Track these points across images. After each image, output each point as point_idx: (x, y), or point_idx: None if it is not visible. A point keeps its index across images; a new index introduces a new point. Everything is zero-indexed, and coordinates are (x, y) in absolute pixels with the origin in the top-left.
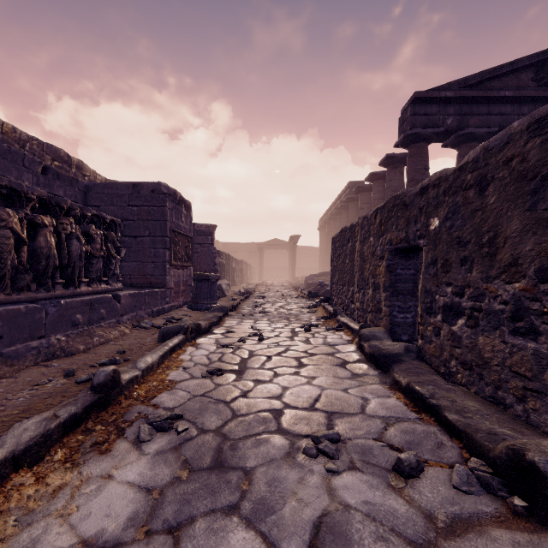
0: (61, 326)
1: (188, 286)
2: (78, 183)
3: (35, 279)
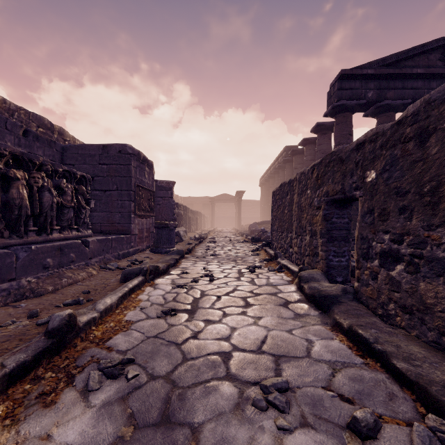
0: (31, 269)
1: (151, 232)
2: (56, 145)
3: (9, 227)
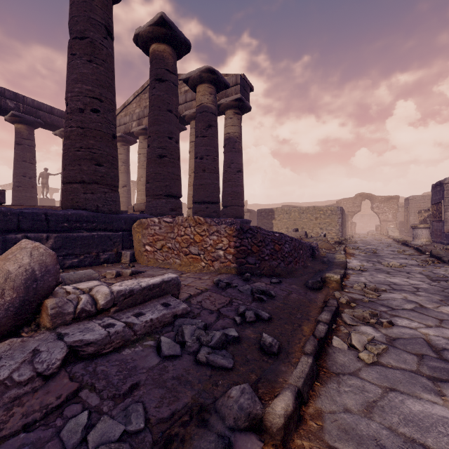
0: None
1: (443, 233)
2: None
3: None
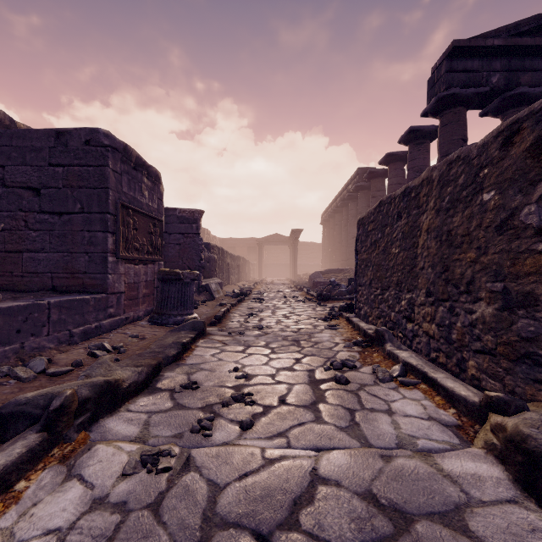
0: None
1: (156, 288)
2: None
3: None
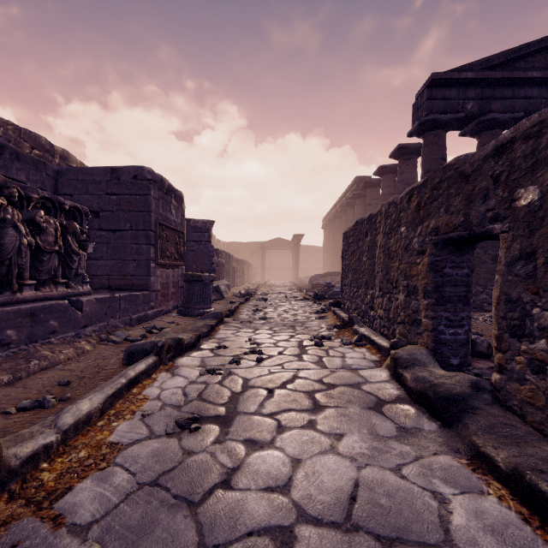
0: None
1: (180, 288)
2: (46, 167)
3: None
